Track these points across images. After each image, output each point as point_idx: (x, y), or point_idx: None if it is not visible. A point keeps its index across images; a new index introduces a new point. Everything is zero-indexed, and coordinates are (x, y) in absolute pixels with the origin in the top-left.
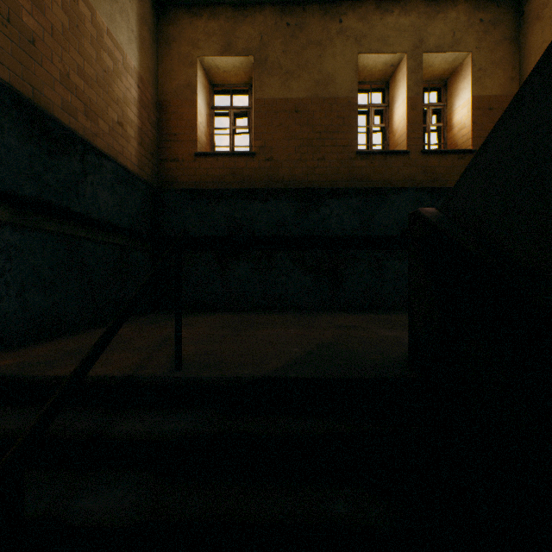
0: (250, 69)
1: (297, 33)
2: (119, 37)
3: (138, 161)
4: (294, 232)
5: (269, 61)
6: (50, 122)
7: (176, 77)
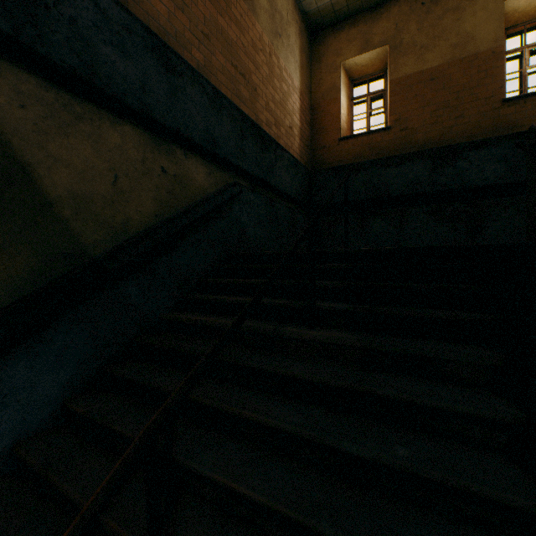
0: (385, 56)
1: (431, 8)
2: (290, 69)
3: (299, 152)
4: (428, 188)
5: (403, 44)
6: (263, 133)
7: (323, 84)
